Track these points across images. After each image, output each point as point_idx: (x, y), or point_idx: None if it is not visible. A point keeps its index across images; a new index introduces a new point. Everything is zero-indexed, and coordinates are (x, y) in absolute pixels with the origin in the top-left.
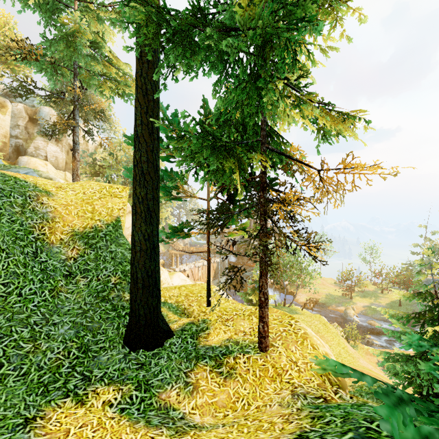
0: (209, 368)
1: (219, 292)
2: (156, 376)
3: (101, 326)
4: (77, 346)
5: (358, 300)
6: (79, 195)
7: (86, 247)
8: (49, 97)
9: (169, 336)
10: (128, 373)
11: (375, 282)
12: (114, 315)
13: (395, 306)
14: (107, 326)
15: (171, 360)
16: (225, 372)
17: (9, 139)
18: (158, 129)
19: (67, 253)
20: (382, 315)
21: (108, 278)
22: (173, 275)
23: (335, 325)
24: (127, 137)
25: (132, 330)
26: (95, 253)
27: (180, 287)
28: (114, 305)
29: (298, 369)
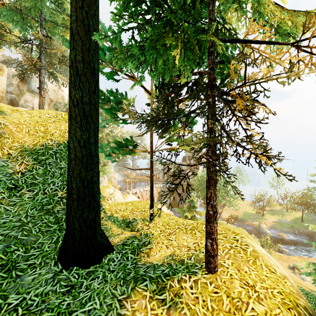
0: (149, 294)
1: (162, 208)
2: (83, 306)
3: (38, 239)
4: (2, 263)
5: (268, 217)
6: (34, 118)
7: (34, 163)
8: (18, 42)
9: (108, 251)
10: (51, 300)
11: (281, 203)
12: (55, 228)
13: (298, 221)
14: (44, 240)
15: (105, 282)
16: (168, 299)
17: (6, 94)
18: (96, 30)
19: (15, 167)
20: (288, 229)
21: (55, 192)
22: (127, 196)
23: (253, 236)
24: (68, 47)
25: (66, 245)
26: (44, 168)
27: (126, 203)
28: (58, 218)
29: (258, 298)
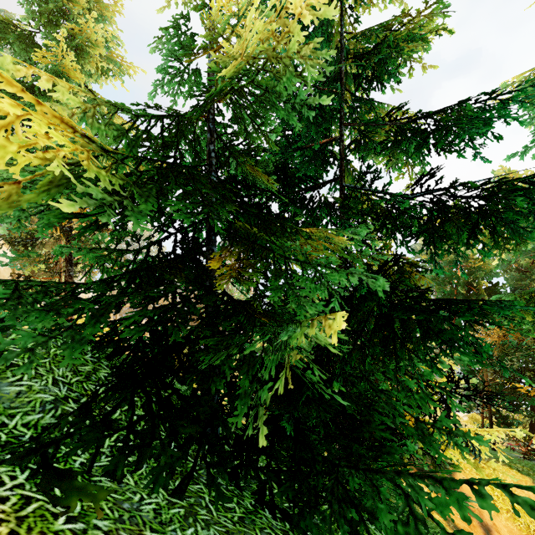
0: None
1: None
2: None
3: None
4: None
5: None
6: None
7: None
8: None
9: None
10: None
11: None
12: None
13: None
14: None
15: None
16: None
17: None
18: None
19: None
20: None
21: None
22: None
23: None
24: None
25: None
26: None
27: None
28: None
29: None
